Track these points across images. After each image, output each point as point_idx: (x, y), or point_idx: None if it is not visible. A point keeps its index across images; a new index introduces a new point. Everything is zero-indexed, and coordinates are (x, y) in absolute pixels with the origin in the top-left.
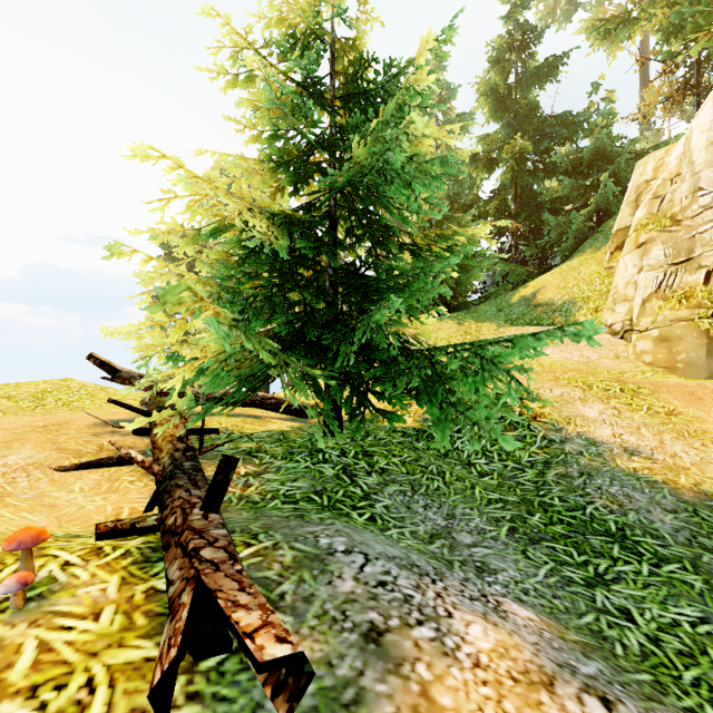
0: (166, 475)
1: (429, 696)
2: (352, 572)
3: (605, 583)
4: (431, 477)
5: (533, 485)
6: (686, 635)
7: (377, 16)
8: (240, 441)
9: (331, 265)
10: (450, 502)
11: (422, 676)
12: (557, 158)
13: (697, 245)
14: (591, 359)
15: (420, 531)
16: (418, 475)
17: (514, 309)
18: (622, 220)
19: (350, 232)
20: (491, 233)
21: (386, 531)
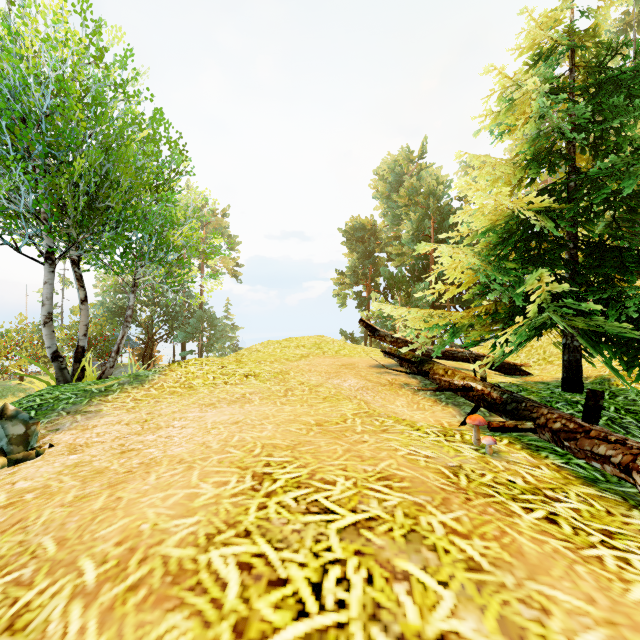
0: (505, 400)
1: None
2: None
3: None
4: None
5: None
6: None
7: None
8: None
9: (571, 240)
10: None
11: None
12: None
13: None
14: None
15: None
16: None
17: None
18: None
19: (588, 206)
20: None
21: None
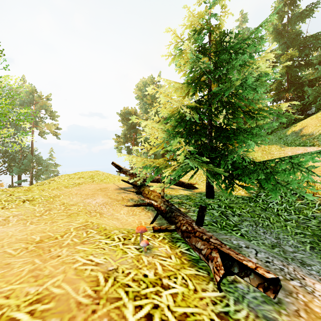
0: (167, 211)
1: (309, 307)
2: (253, 255)
3: None
4: (263, 219)
5: (316, 227)
6: None
7: (230, 12)
8: (172, 198)
9: (209, 124)
10: (276, 232)
11: (302, 299)
12: (313, 57)
13: None
14: None
15: (266, 243)
16: (256, 218)
17: (288, 137)
18: None
19: (216, 109)
20: (273, 99)
21: (250, 241)
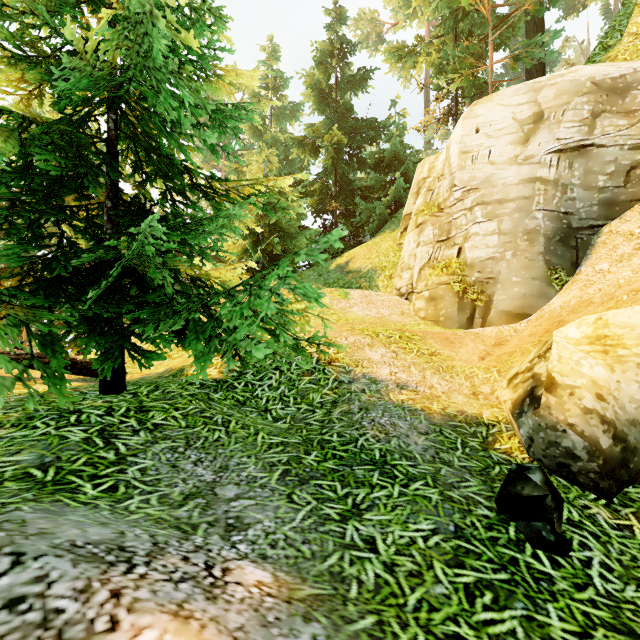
0: None
1: None
2: None
3: (359, 513)
4: (214, 428)
5: (319, 424)
6: (419, 552)
7: None
8: None
9: (109, 196)
10: (227, 453)
11: None
12: (367, 155)
13: (453, 228)
14: (384, 315)
15: (174, 494)
16: (199, 427)
17: (331, 274)
18: (408, 207)
19: (138, 164)
20: (316, 210)
21: (123, 502)
